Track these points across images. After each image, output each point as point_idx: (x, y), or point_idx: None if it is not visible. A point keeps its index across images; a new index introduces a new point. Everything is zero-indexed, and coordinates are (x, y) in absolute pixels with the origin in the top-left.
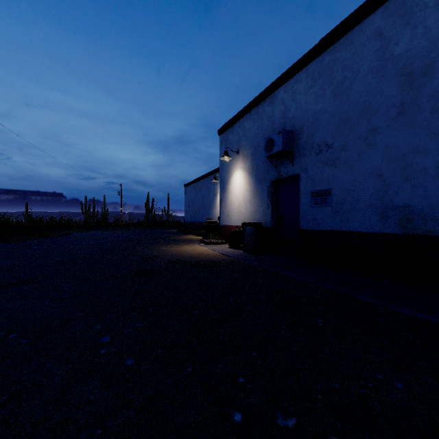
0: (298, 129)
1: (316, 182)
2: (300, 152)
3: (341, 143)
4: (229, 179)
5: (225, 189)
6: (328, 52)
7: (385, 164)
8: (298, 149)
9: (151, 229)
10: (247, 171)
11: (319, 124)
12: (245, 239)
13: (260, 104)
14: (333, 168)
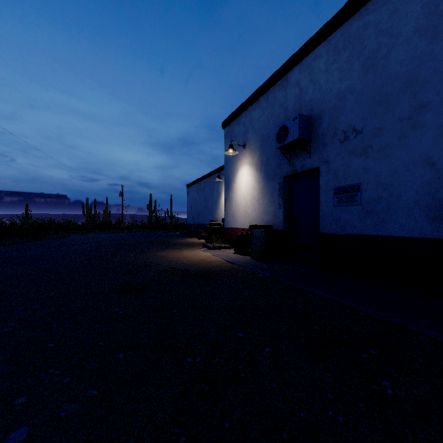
0: (317, 114)
1: (340, 175)
2: (319, 141)
3: (374, 126)
4: (234, 176)
5: (230, 188)
6: (356, 16)
7: (438, 150)
8: (316, 137)
9: (153, 231)
10: (255, 167)
11: (345, 105)
12: (253, 243)
13: (270, 89)
14: (364, 158)
